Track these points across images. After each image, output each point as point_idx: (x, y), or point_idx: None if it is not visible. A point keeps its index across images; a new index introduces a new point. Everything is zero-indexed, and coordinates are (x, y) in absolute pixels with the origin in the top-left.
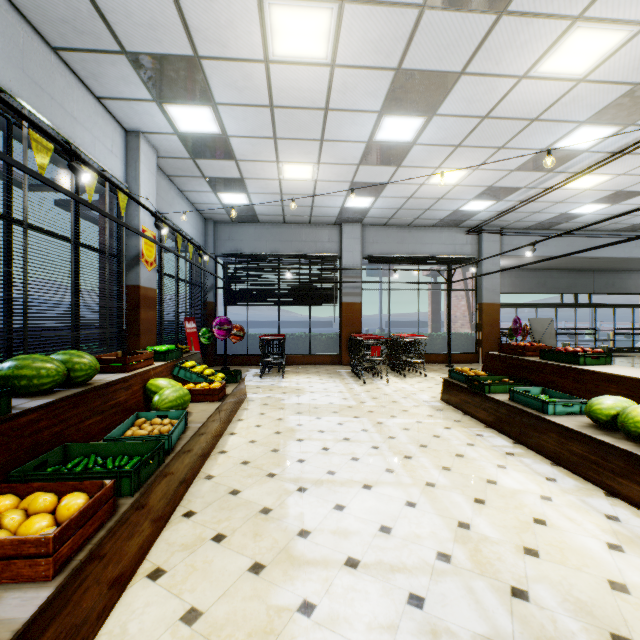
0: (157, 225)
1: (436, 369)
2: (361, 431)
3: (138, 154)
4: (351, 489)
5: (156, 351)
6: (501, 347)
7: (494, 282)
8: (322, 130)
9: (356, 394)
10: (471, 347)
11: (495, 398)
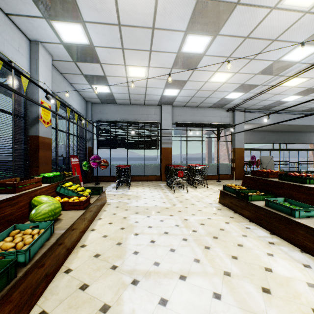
0: (47, 97)
1: (212, 183)
2: (175, 226)
3: (37, 55)
4: (171, 280)
5: (44, 176)
6: (253, 172)
7: (241, 137)
8: (150, 44)
9: (170, 199)
10: (229, 171)
11: (256, 204)
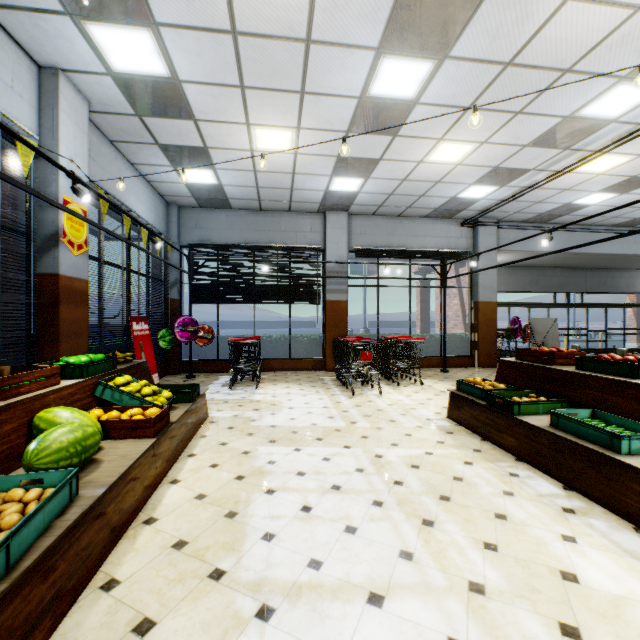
0: (75, 189)
1: (431, 375)
2: (355, 472)
3: (56, 98)
4: (349, 607)
5: (68, 364)
6: (520, 353)
7: (491, 279)
8: (302, 76)
9: (344, 410)
10: (466, 349)
11: (531, 423)
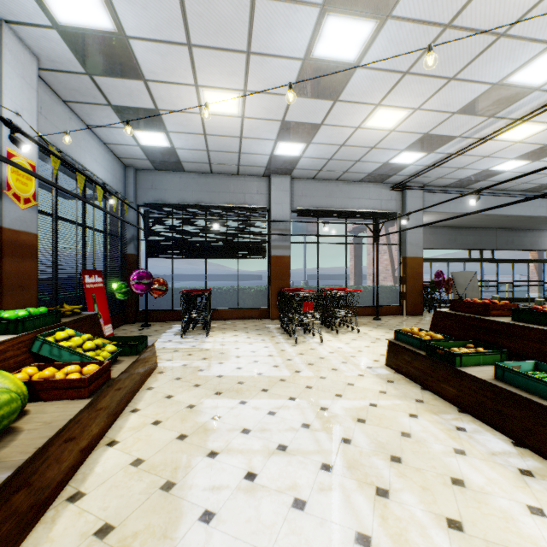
0: (13, 138)
1: (365, 322)
2: (301, 428)
3: None
4: None
5: (2, 319)
6: (453, 304)
7: (417, 237)
8: (248, 35)
9: (288, 358)
10: (395, 299)
11: (475, 376)
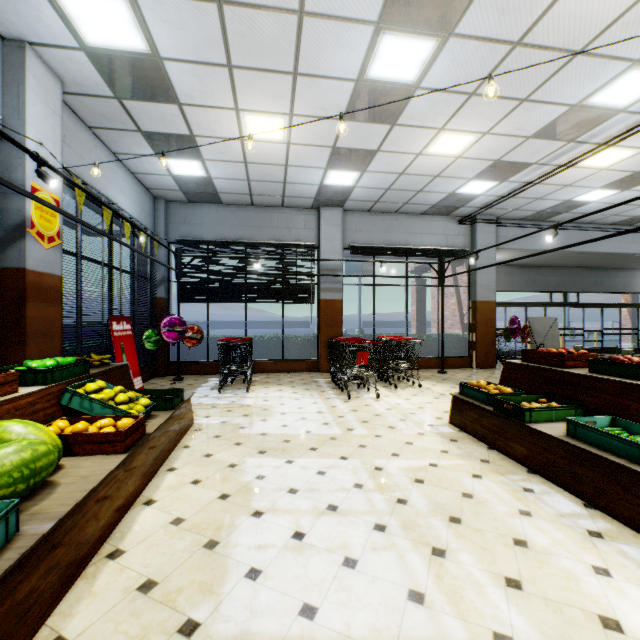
0: (40, 173)
1: (428, 376)
2: (353, 488)
3: (22, 74)
4: None
5: (30, 369)
6: (526, 354)
7: (489, 278)
8: (295, 55)
9: (340, 415)
10: (463, 350)
11: (545, 432)
